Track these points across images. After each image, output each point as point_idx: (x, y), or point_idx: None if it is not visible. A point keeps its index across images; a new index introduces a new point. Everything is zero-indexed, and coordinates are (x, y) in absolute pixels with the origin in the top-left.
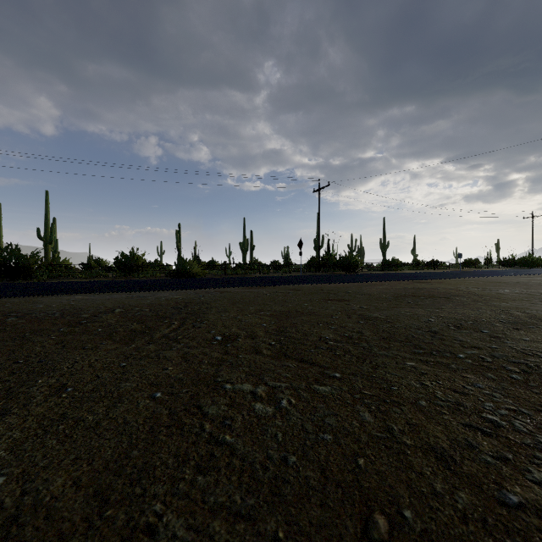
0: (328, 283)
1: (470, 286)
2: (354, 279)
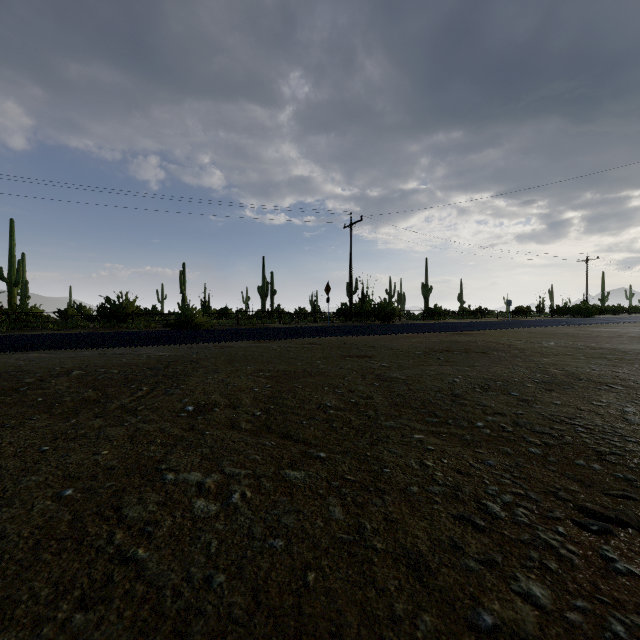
0: (355, 335)
1: (513, 339)
2: (386, 331)
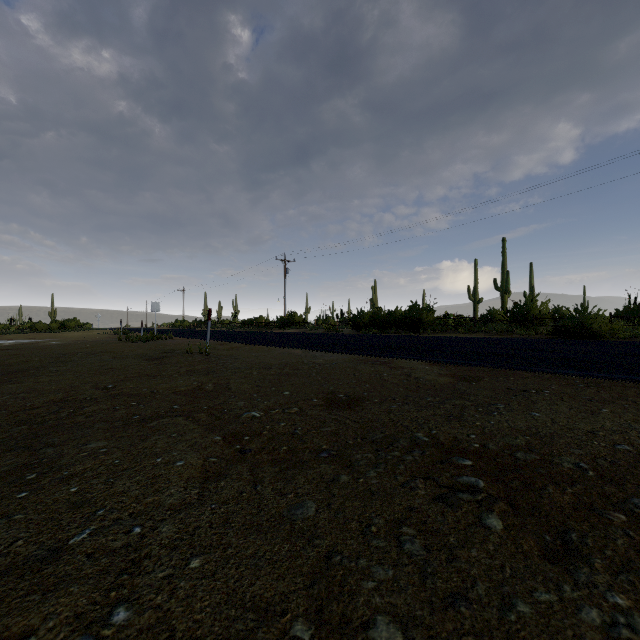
0: None
1: None
2: None
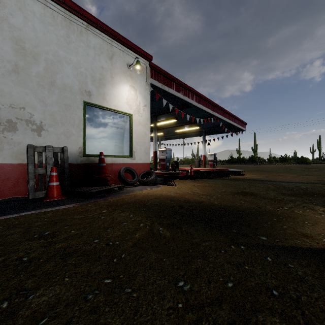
0: None
1: None
2: None
